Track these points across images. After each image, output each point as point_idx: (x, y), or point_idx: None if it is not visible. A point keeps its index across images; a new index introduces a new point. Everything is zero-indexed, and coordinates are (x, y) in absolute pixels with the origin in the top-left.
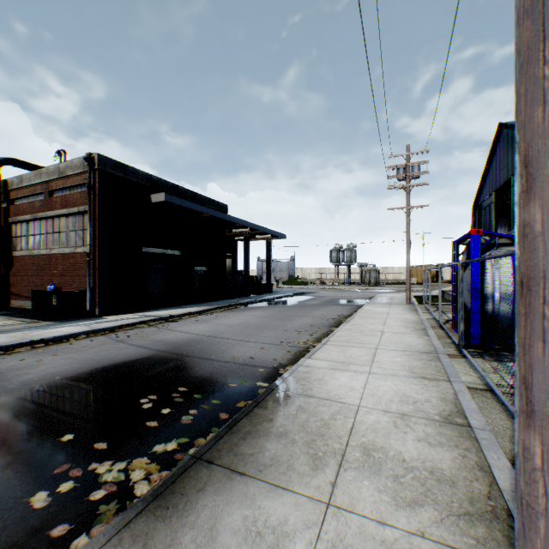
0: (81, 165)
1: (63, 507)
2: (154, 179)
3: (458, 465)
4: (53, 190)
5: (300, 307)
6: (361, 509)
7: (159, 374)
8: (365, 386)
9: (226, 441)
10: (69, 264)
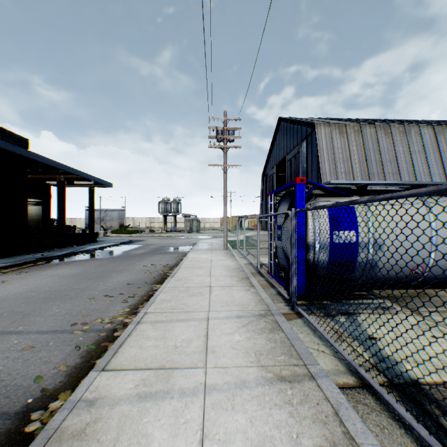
0: None
1: None
2: None
3: None
4: None
5: (123, 258)
6: None
7: None
8: None
9: None
10: None
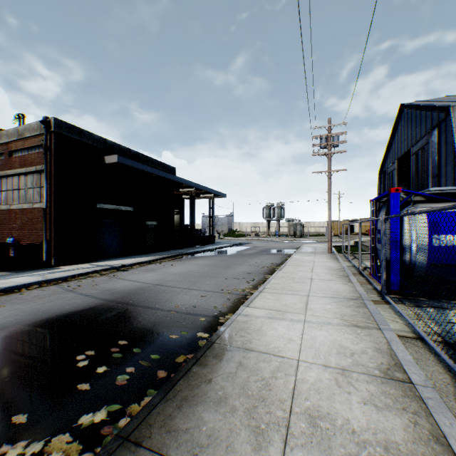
0: (38, 128)
1: None
2: (108, 143)
3: (412, 436)
4: (13, 150)
5: (238, 256)
6: None
7: (102, 325)
8: (302, 336)
9: (160, 411)
10: (27, 219)
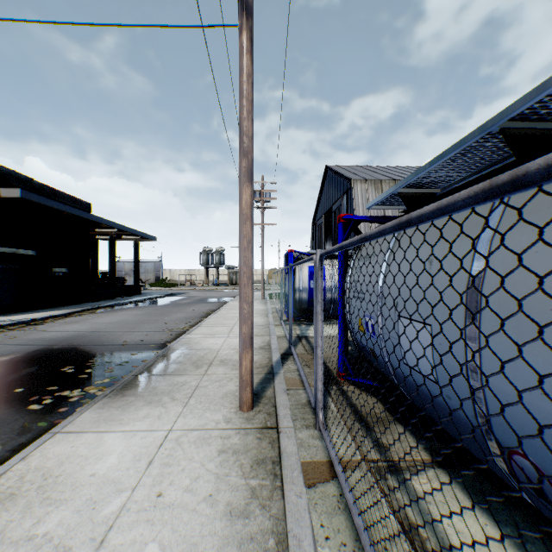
0: None
1: (55, 406)
2: (3, 170)
3: (260, 358)
4: None
5: (174, 306)
6: (218, 373)
7: (63, 357)
8: (224, 342)
9: (146, 369)
10: None
